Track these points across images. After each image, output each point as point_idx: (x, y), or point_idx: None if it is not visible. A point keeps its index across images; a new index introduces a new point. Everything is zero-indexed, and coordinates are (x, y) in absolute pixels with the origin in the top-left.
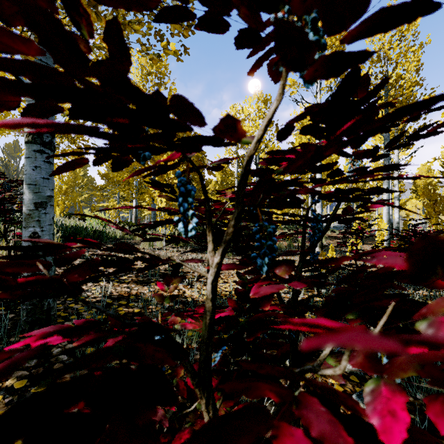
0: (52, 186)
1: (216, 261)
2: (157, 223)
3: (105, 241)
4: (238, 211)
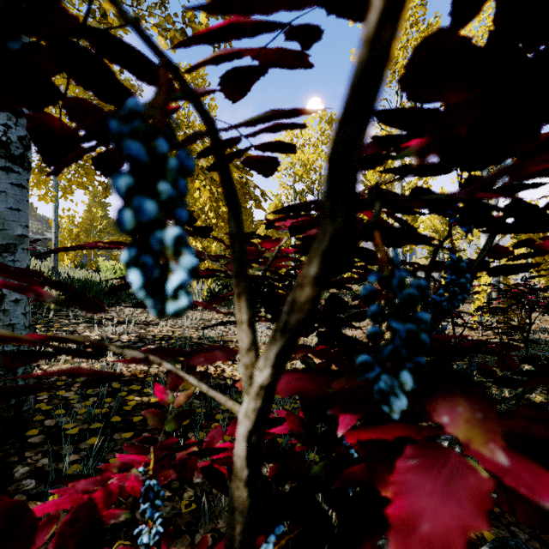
0: (25, 221)
1: (260, 379)
2: None
3: (124, 299)
4: (335, 226)
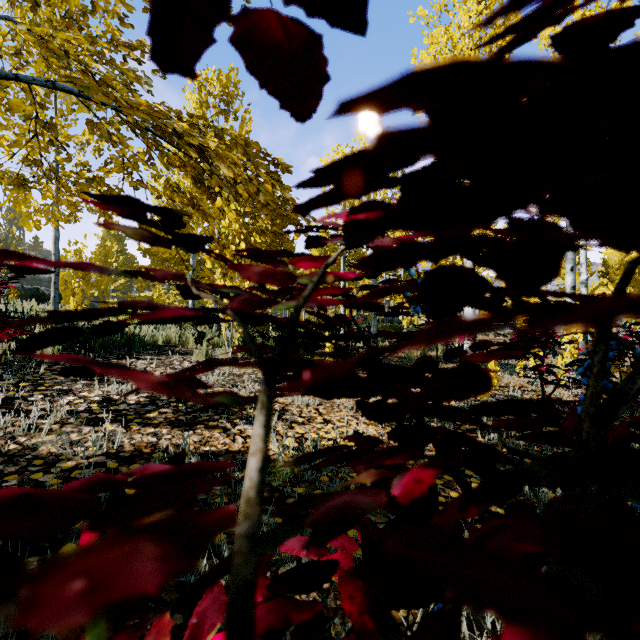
0: None
1: None
2: (54, 313)
3: (139, 350)
4: None
